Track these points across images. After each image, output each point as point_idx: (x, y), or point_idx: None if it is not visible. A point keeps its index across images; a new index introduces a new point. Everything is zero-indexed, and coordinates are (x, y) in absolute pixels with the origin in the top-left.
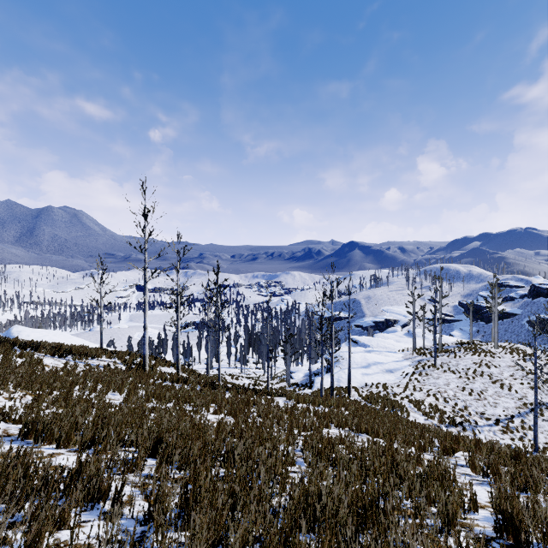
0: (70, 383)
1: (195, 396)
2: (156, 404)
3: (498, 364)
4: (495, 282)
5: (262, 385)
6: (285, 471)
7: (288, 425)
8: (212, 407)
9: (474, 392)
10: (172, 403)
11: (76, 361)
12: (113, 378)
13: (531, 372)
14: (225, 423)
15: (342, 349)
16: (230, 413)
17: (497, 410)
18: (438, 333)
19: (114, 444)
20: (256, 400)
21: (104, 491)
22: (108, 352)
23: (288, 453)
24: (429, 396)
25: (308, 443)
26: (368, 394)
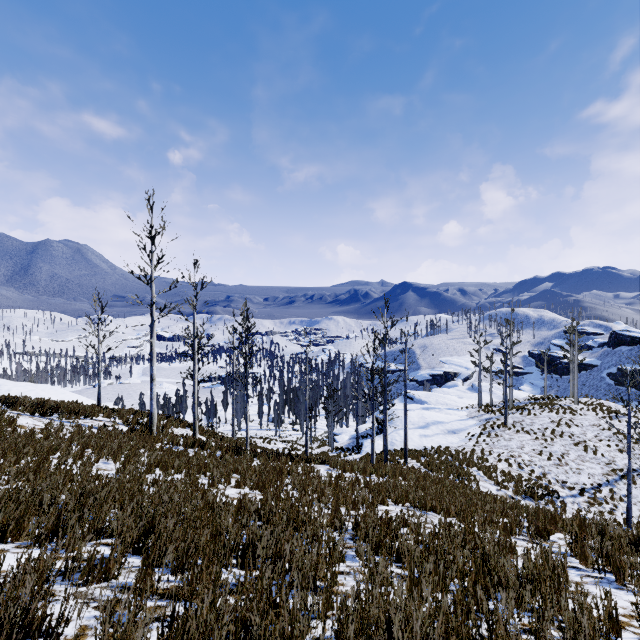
0: (48, 448)
1: (213, 464)
2: (158, 476)
3: (580, 422)
4: (573, 327)
5: (300, 450)
6: (330, 574)
7: (332, 502)
8: (235, 478)
9: (554, 456)
10: (182, 474)
11: (63, 421)
12: (108, 442)
13: (619, 432)
14: (249, 500)
15: (395, 407)
16: (257, 487)
17: (581, 478)
18: (509, 386)
19: (78, 538)
20: (291, 468)
21: (37, 623)
22: (107, 410)
23: (333, 545)
24: (500, 461)
25: (361, 527)
26: (428, 459)
